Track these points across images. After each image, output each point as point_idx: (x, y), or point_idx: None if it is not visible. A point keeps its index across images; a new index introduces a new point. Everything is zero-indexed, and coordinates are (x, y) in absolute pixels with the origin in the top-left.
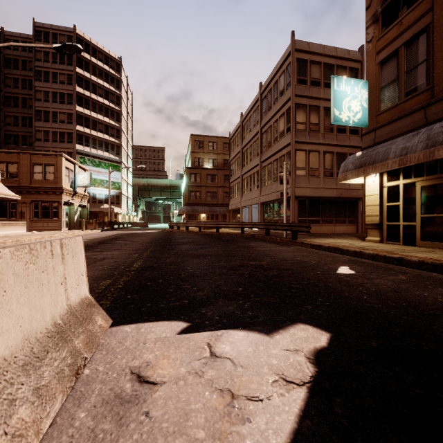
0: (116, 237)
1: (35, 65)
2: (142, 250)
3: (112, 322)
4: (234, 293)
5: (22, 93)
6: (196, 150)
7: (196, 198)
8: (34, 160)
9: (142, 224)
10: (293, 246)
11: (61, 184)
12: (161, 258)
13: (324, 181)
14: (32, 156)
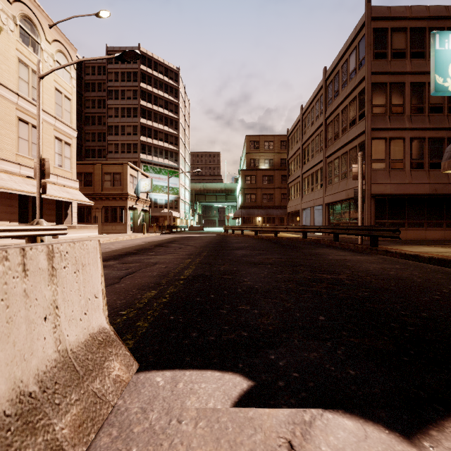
0: (173, 240)
1: (108, 85)
2: (195, 254)
3: (142, 361)
4: (314, 326)
5: (98, 112)
6: (252, 151)
7: (251, 201)
8: (105, 169)
9: (198, 228)
10: (374, 254)
11: (126, 190)
12: (214, 265)
13: (412, 175)
14: (103, 166)
